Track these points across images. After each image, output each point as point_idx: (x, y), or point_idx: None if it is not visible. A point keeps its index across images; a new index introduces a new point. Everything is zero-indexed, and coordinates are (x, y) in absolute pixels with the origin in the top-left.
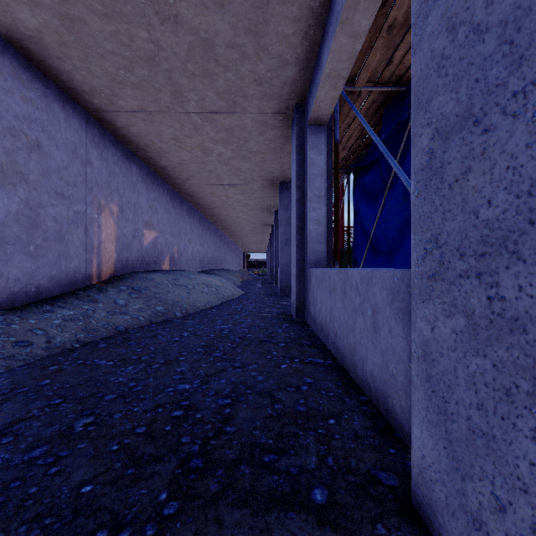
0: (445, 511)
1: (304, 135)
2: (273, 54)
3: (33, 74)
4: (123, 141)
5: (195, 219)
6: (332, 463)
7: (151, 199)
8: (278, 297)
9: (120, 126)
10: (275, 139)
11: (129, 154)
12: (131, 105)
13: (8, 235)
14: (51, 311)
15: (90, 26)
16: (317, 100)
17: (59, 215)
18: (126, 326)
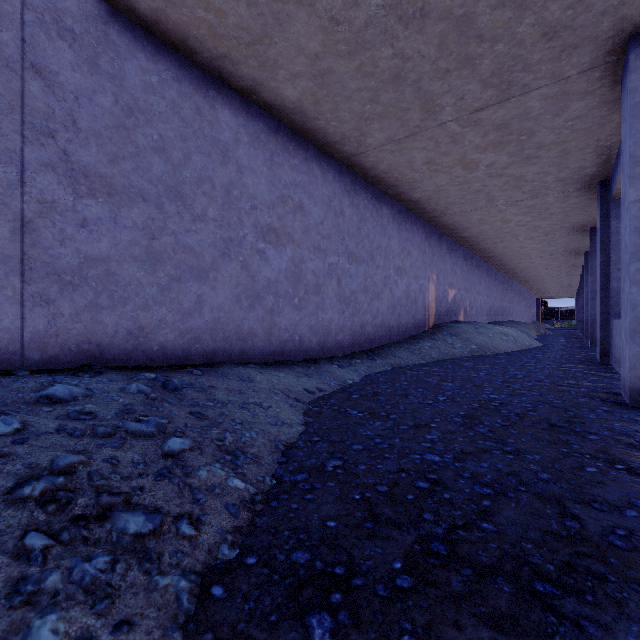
0: (623, 385)
1: (609, 206)
2: (573, 167)
3: (408, 214)
4: (439, 228)
5: (482, 271)
6: (592, 388)
7: (452, 264)
8: (586, 349)
9: (441, 222)
10: (579, 202)
11: (441, 235)
12: (455, 211)
13: (402, 303)
14: (419, 342)
15: (448, 190)
16: (617, 189)
17: (415, 289)
18: (459, 354)
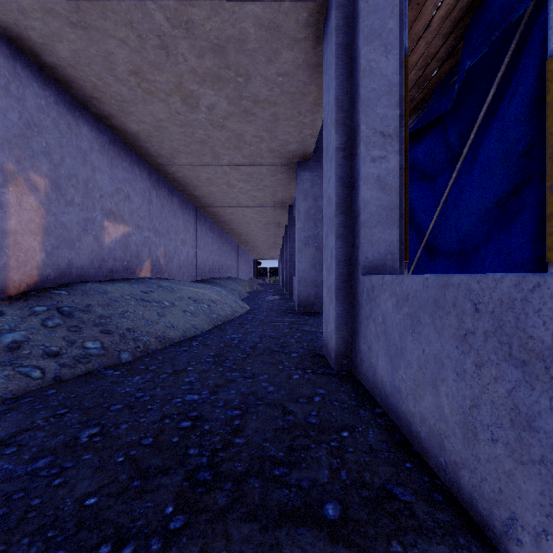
0: None
1: (350, 27)
2: None
3: None
4: (57, 78)
5: (192, 217)
6: None
7: (118, 180)
8: (295, 317)
9: (39, 42)
10: (293, 72)
11: (73, 105)
12: None
13: None
14: None
15: None
16: None
17: None
18: None
